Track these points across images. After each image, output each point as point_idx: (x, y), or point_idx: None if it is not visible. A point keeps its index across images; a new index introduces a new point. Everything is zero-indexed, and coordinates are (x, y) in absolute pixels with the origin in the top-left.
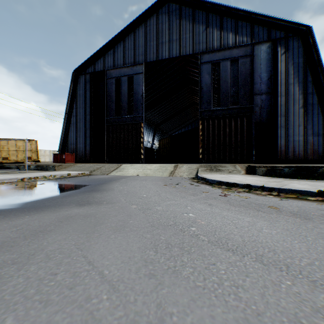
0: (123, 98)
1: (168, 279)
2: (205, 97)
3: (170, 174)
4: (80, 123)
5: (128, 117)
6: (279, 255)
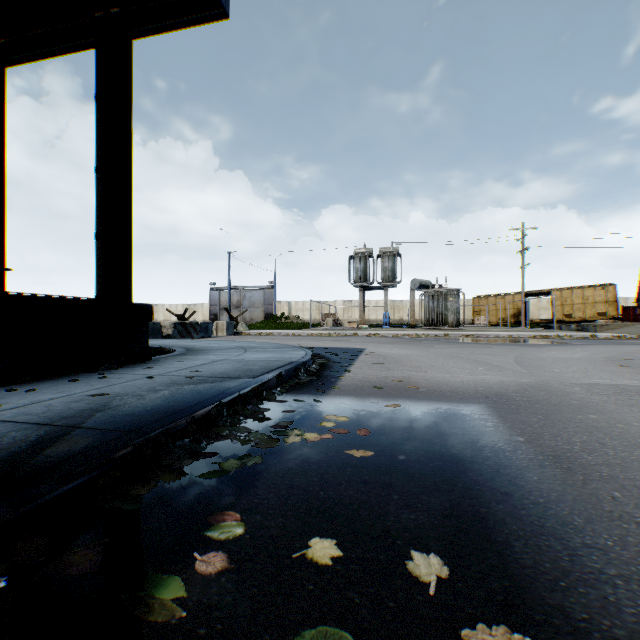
0: None
1: (492, 351)
2: None
3: None
4: None
5: None
6: (529, 355)
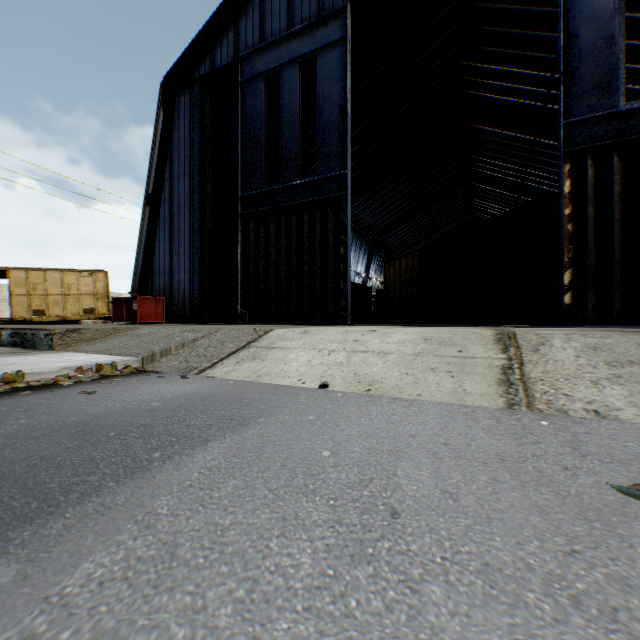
0: (286, 129)
1: None
2: (587, 68)
3: (506, 390)
4: (179, 217)
5: (302, 183)
6: None
